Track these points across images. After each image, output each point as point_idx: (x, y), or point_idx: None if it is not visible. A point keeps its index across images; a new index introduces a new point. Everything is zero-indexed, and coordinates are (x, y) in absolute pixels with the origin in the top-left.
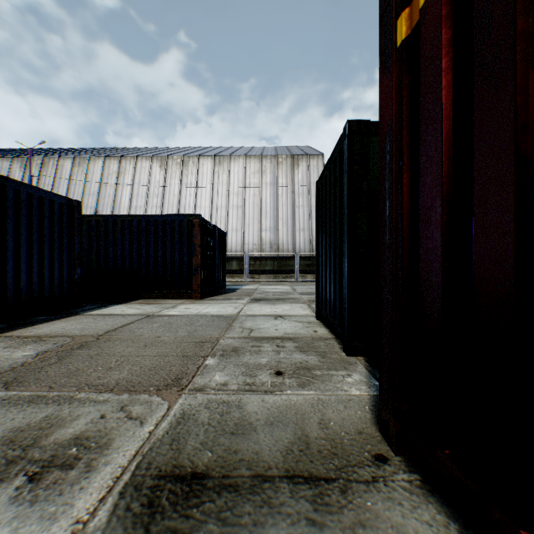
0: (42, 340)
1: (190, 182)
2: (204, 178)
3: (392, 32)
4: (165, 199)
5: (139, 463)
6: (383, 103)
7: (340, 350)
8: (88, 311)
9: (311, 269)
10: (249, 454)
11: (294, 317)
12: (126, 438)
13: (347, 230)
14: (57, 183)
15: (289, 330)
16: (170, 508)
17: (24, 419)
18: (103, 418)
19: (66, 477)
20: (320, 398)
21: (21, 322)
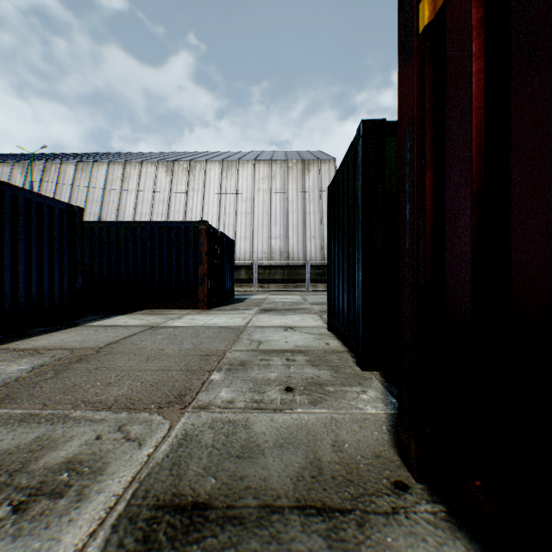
0: (39, 353)
1: (197, 188)
2: (212, 183)
3: (413, 19)
4: (171, 206)
5: (136, 491)
6: (402, 97)
7: (354, 363)
8: (90, 322)
9: (323, 278)
10: (256, 480)
11: (304, 328)
12: (122, 462)
13: (361, 237)
14: (59, 190)
15: (300, 343)
16: (168, 544)
17: (13, 440)
18: (99, 439)
19: (54, 507)
20: (334, 417)
21: (18, 334)
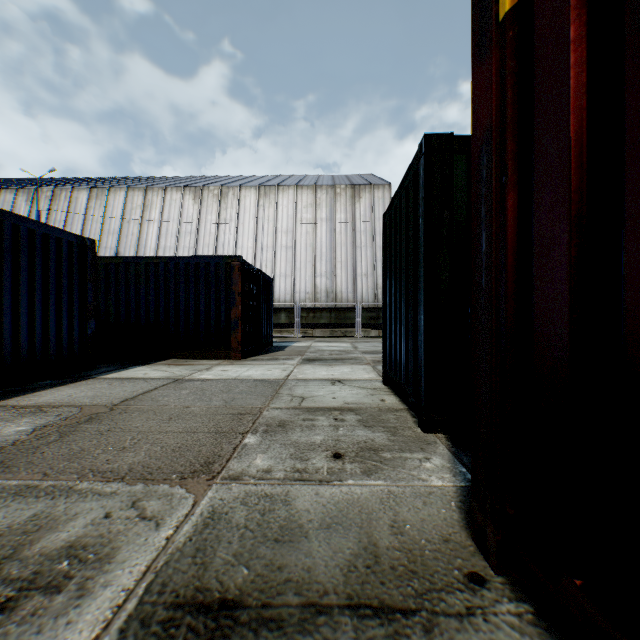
0: (42, 411)
1: (230, 217)
2: (247, 212)
3: (491, 4)
4: (200, 239)
5: (150, 584)
6: (477, 102)
7: (415, 424)
8: (104, 374)
9: (376, 322)
10: (297, 571)
11: (355, 382)
12: (135, 547)
13: (424, 273)
14: (70, 220)
15: (350, 399)
16: None
17: (5, 518)
18: (108, 518)
19: (49, 605)
20: (392, 490)
21: (19, 388)
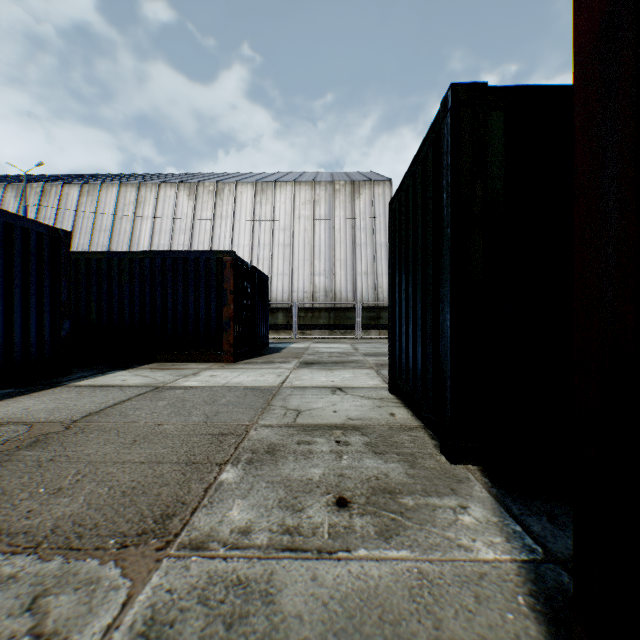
0: None
1: (226, 214)
2: (243, 209)
3: None
4: (194, 236)
5: None
6: None
7: (436, 450)
8: (77, 381)
9: (376, 322)
10: None
11: (358, 390)
12: None
13: (450, 261)
14: (60, 217)
15: (354, 413)
16: None
17: None
18: None
19: None
20: (424, 570)
21: None
